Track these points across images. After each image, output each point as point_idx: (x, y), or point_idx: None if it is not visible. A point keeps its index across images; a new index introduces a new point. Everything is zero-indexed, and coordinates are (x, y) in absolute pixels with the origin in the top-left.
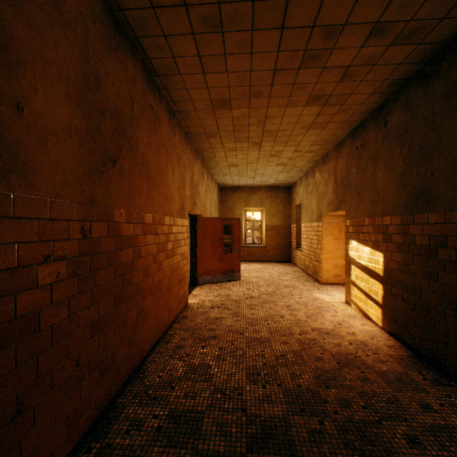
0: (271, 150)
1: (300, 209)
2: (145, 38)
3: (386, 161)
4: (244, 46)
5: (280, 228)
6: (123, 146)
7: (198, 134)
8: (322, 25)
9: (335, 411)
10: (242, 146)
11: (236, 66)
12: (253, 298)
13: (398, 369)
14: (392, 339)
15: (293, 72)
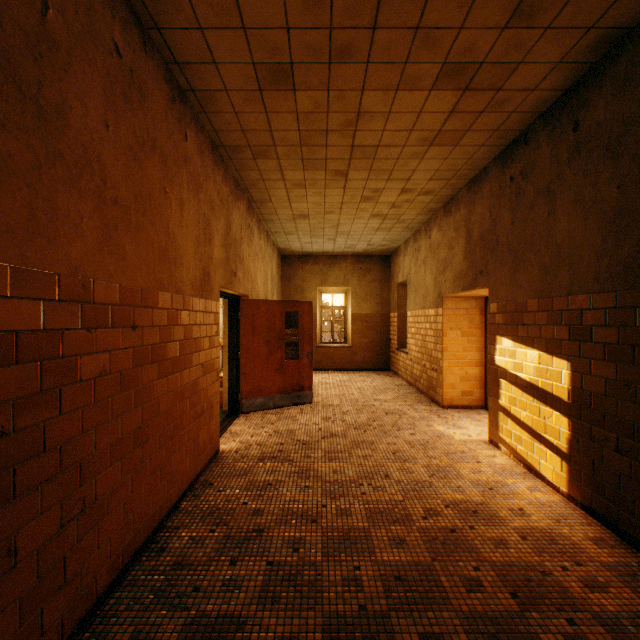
0: (364, 187)
1: (405, 290)
2: None
3: (578, 192)
4: None
5: (373, 319)
6: None
7: (236, 149)
8: None
9: None
10: (315, 177)
11: None
12: (334, 438)
13: (638, 607)
14: (594, 522)
15: None
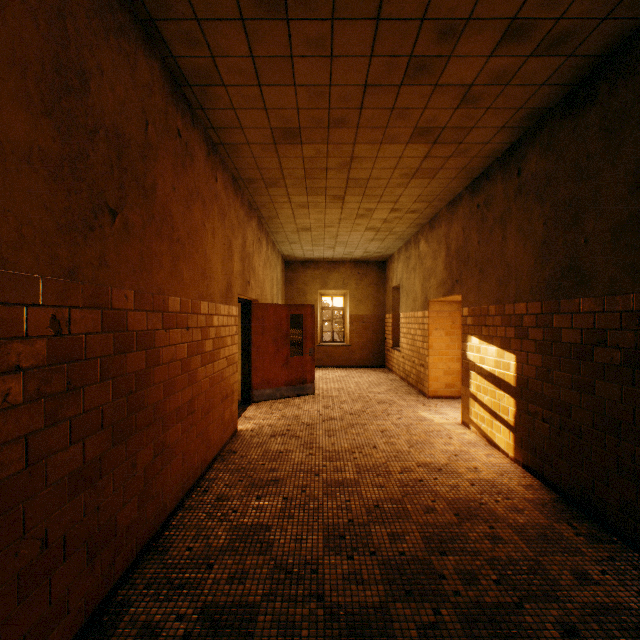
0: (359, 207)
1: (399, 293)
2: (166, 23)
3: (520, 224)
4: (321, 45)
5: (370, 320)
6: (129, 189)
7: (252, 181)
8: (436, 18)
9: (456, 591)
10: (317, 200)
11: (309, 77)
12: (333, 421)
13: (539, 520)
14: (528, 476)
15: (393, 90)
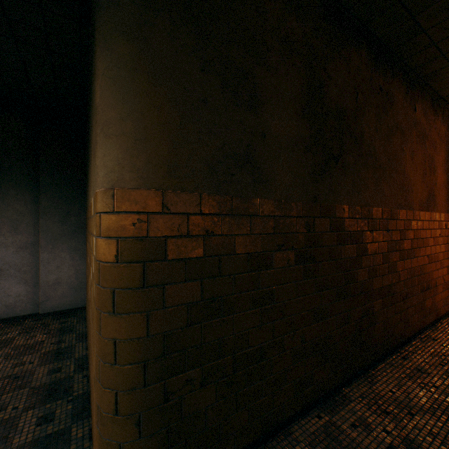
0: None
1: None
2: None
3: None
4: None
5: None
6: None
7: None
8: None
9: None
10: None
11: None
12: None
13: None
14: None
15: None
